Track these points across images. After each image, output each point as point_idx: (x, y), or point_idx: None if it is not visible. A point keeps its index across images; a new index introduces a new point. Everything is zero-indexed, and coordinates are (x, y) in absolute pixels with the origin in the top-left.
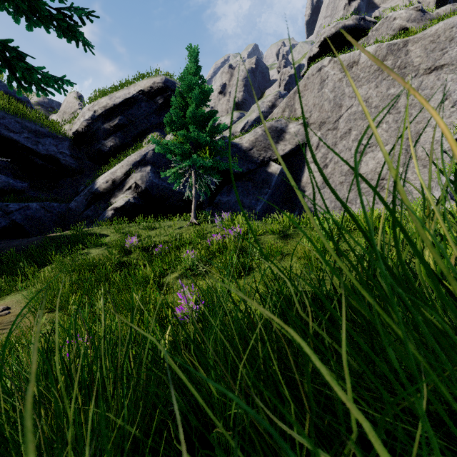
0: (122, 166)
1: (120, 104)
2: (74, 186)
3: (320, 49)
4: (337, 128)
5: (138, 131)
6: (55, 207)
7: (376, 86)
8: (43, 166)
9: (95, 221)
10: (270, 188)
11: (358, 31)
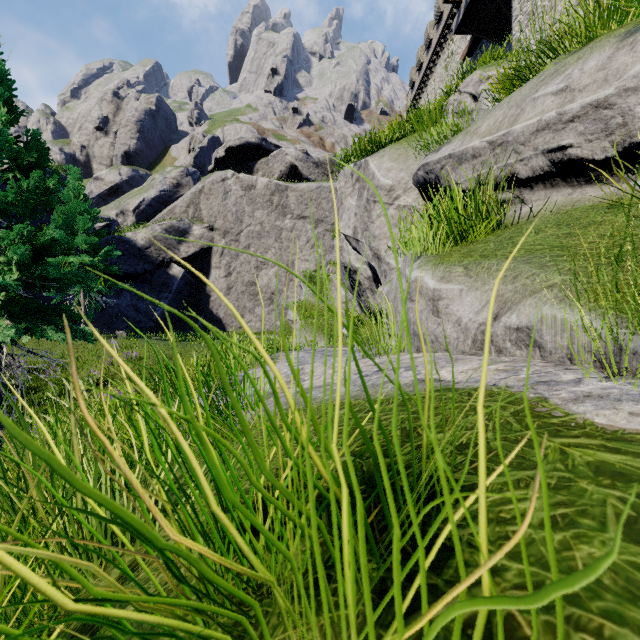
0: None
1: None
2: None
3: (227, 154)
4: (239, 241)
5: None
6: None
7: (268, 215)
8: None
9: None
10: (172, 293)
11: (261, 149)
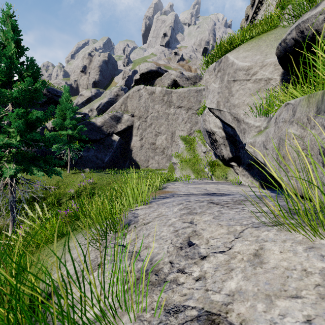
0: None
1: None
2: None
3: (140, 77)
4: (146, 121)
5: None
6: None
7: (161, 107)
8: None
9: None
10: (113, 149)
11: (158, 73)
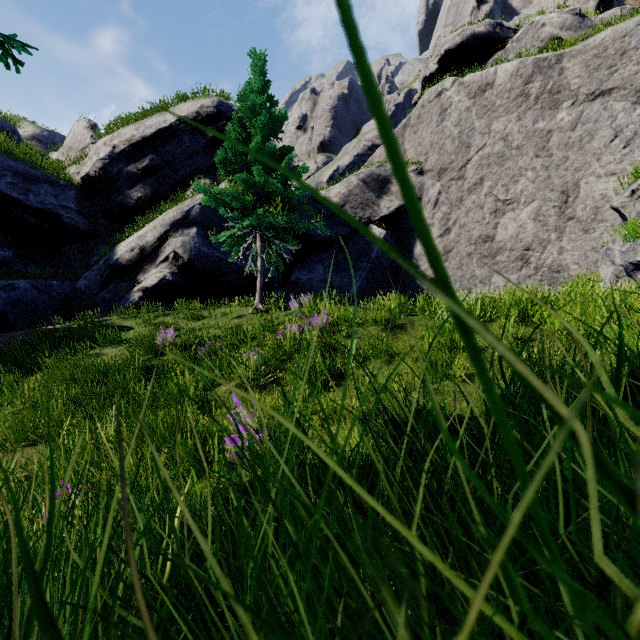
0: (154, 227)
1: (152, 137)
2: (84, 256)
3: (440, 66)
4: (463, 178)
5: (179, 177)
6: (54, 287)
7: (518, 118)
8: (36, 226)
9: (114, 308)
10: (370, 262)
11: (492, 41)
